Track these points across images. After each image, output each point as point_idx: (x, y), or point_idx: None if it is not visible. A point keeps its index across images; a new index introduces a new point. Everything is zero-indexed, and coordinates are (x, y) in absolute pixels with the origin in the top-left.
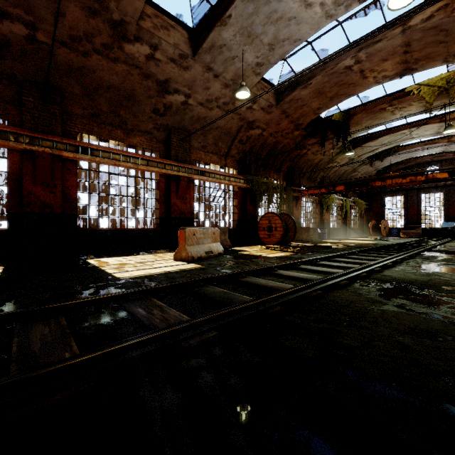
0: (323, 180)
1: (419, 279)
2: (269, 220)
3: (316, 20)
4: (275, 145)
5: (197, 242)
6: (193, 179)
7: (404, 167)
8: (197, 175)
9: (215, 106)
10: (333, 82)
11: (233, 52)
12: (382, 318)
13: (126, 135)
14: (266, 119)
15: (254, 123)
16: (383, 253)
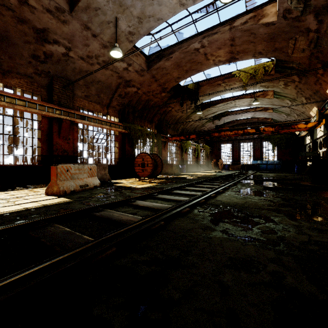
0: (183, 130)
1: (239, 202)
2: (142, 158)
3: (172, 5)
4: (148, 102)
5: (71, 177)
6: (76, 123)
7: (232, 125)
8: (79, 120)
9: (95, 63)
10: (187, 59)
11: (108, 17)
12: (209, 249)
13: (2, 75)
14: (140, 80)
15: (131, 82)
16: (218, 182)
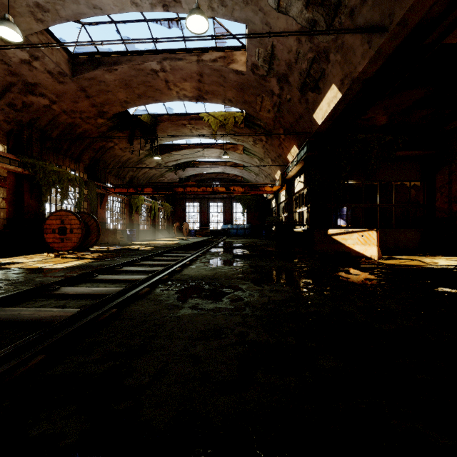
0: (133, 180)
1: (208, 274)
2: (61, 219)
3: None
4: (72, 127)
5: None
6: None
7: (199, 179)
8: None
9: None
10: (140, 79)
11: None
12: (178, 328)
13: None
14: (56, 88)
15: (37, 87)
16: (184, 252)
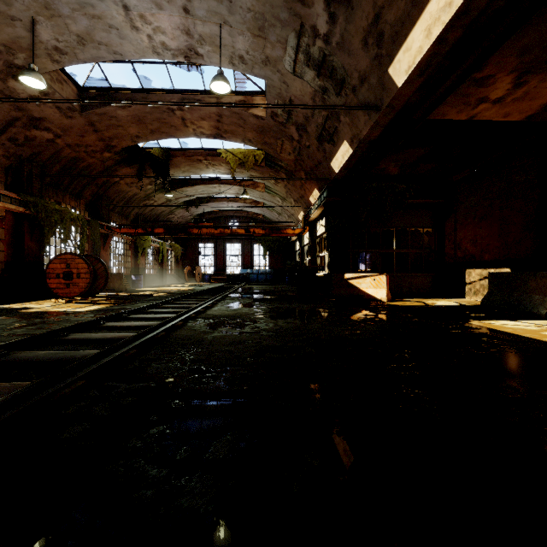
0: (138, 217)
1: (231, 314)
2: (67, 263)
3: (142, 46)
4: (75, 161)
5: None
6: None
7: (214, 217)
8: None
9: None
10: (155, 116)
11: (14, 11)
12: (214, 341)
13: None
14: (63, 122)
15: (42, 122)
16: (202, 297)
